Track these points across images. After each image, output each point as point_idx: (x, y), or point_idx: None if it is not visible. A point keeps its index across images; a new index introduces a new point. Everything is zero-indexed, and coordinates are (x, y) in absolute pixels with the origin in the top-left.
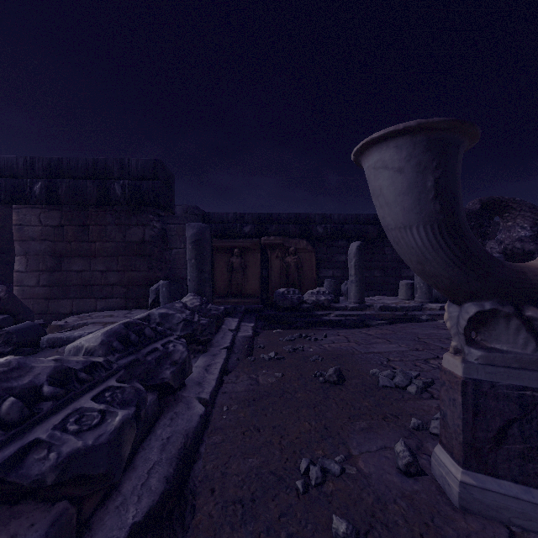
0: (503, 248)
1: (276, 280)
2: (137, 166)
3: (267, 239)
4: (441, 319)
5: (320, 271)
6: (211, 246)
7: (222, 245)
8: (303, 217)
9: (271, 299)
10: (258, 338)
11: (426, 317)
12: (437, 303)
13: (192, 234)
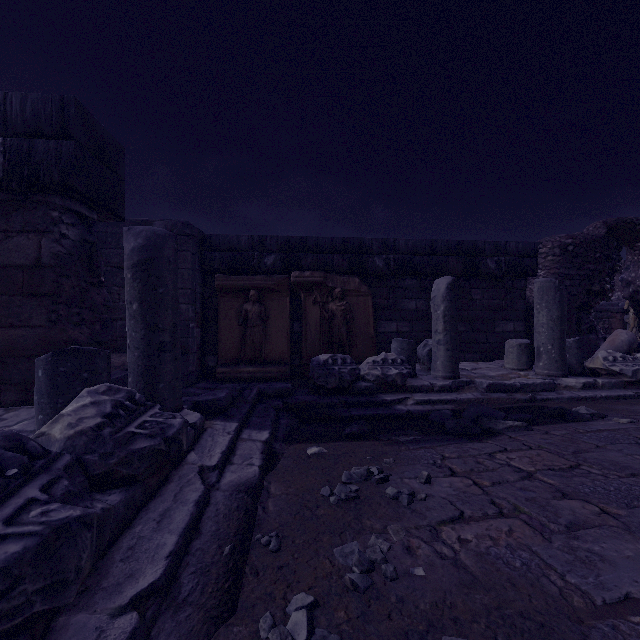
0: (633, 291)
1: (313, 338)
2: (23, 107)
3: (300, 275)
4: (606, 411)
5: (379, 323)
6: (214, 286)
7: (230, 285)
8: (354, 243)
9: (306, 367)
10: (272, 481)
11: (587, 410)
12: (572, 375)
13: (132, 247)
